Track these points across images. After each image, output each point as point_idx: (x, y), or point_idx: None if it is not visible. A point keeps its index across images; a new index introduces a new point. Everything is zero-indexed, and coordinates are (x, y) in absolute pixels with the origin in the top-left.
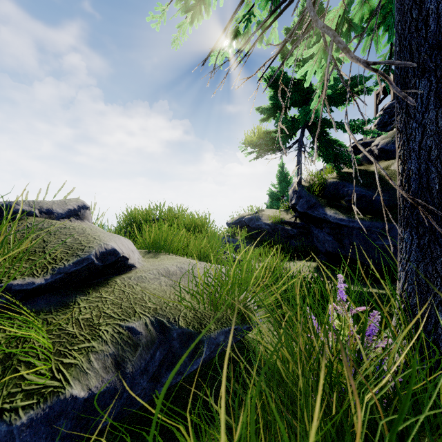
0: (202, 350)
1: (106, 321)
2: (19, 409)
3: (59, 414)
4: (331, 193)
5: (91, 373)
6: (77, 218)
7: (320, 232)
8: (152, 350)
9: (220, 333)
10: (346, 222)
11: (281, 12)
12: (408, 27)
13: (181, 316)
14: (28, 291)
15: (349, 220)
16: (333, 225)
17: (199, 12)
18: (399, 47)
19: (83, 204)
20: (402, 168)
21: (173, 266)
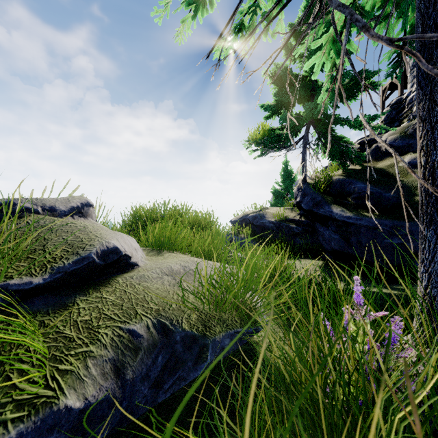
0: (207, 354)
1: (106, 323)
2: (8, 422)
3: (52, 427)
4: (337, 191)
5: (88, 381)
6: (80, 216)
7: (326, 230)
8: (154, 354)
9: (225, 336)
10: (353, 220)
11: (288, 1)
12: (433, 5)
13: (184, 318)
14: (25, 291)
15: (356, 218)
16: (339, 223)
17: (204, 4)
18: (422, 28)
19: (87, 202)
20: (426, 160)
21: (176, 264)
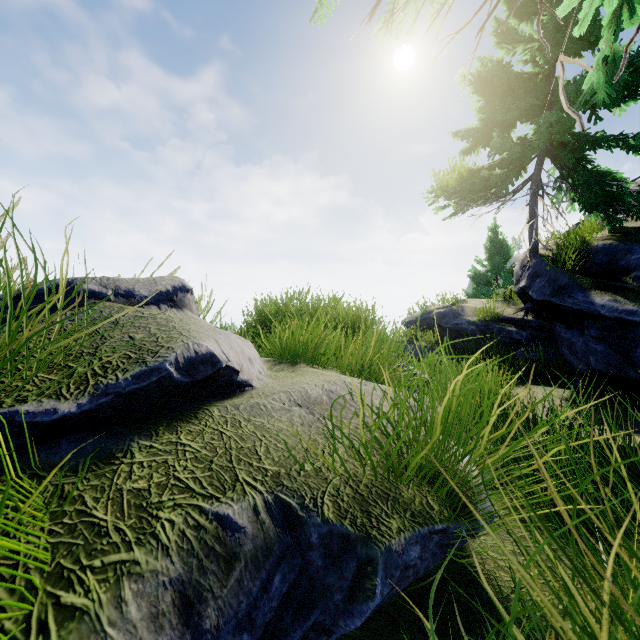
0: (373, 583)
1: (175, 498)
2: None
3: None
4: (599, 266)
5: (116, 637)
6: (171, 305)
7: (578, 336)
8: (265, 570)
9: (411, 541)
10: None
11: None
12: None
13: (327, 494)
14: (45, 426)
15: None
16: (608, 323)
17: None
18: None
19: (182, 285)
20: None
21: (315, 387)
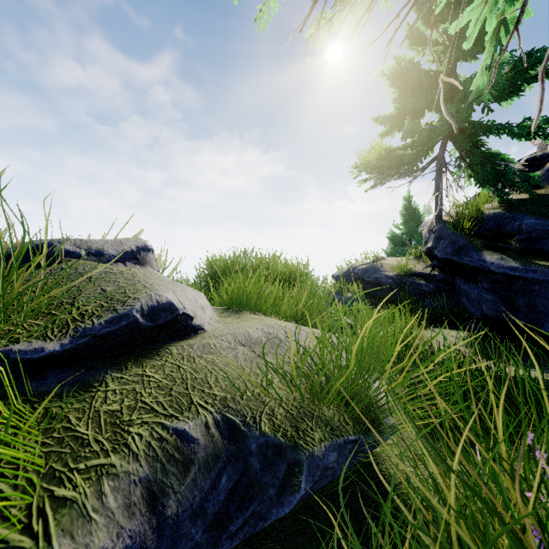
0: (299, 480)
1: (142, 417)
2: None
3: None
4: (490, 231)
5: (99, 520)
6: (135, 262)
7: (473, 287)
8: (214, 472)
9: (330, 448)
10: (521, 272)
11: None
12: None
13: (264, 413)
14: (34, 362)
15: (525, 269)
16: (496, 277)
17: None
18: None
19: (144, 245)
20: None
21: (256, 330)
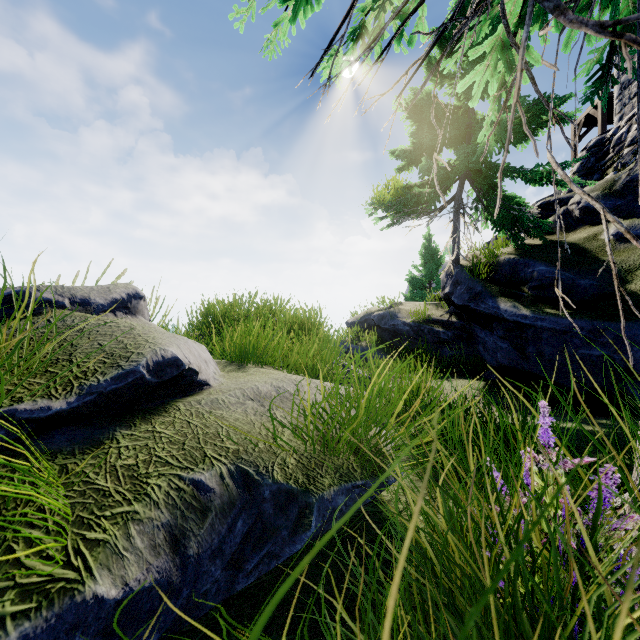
0: (310, 520)
1: (159, 470)
2: (7, 618)
3: (73, 628)
4: (505, 277)
5: (130, 557)
6: (126, 312)
7: (489, 335)
8: (230, 518)
9: (339, 492)
10: (531, 320)
11: None
12: None
13: (277, 464)
14: (41, 421)
15: (535, 317)
16: (509, 325)
17: None
18: None
19: (136, 292)
20: None
21: (265, 384)
